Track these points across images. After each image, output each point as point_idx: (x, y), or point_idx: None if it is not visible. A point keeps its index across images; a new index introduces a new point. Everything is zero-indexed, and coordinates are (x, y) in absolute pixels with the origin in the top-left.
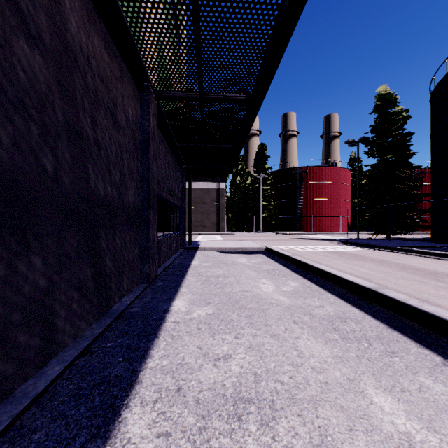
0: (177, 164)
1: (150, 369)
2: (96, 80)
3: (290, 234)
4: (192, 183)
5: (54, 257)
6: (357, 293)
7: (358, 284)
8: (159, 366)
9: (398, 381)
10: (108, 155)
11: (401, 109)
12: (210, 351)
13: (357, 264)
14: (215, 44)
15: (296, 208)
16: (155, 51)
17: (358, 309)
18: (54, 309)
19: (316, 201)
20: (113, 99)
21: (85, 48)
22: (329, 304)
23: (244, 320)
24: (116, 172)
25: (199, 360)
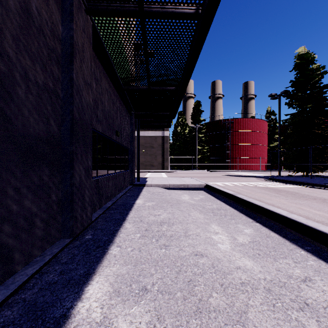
0: (125, 109)
1: None
2: None
3: (220, 172)
4: (143, 132)
5: None
6: None
7: None
8: None
9: None
10: None
11: (318, 66)
12: None
13: (303, 204)
14: None
15: (224, 151)
16: None
17: None
18: None
19: (240, 146)
20: None
21: None
22: (316, 274)
23: None
24: None
25: None
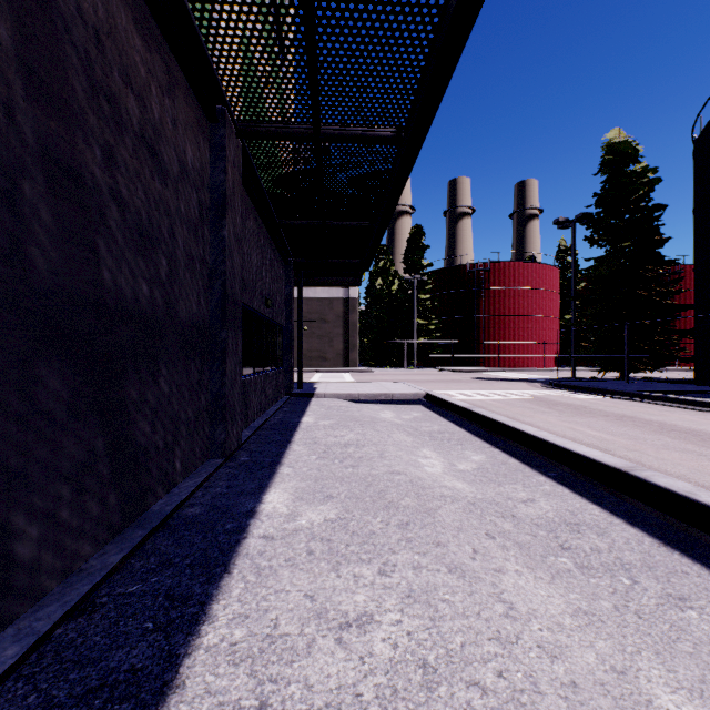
0: (278, 255)
1: (205, 650)
2: (115, 79)
3: (462, 372)
4: (305, 290)
5: (11, 418)
6: (593, 476)
7: (594, 460)
8: (226, 643)
9: (709, 667)
10: (143, 224)
11: (645, 167)
12: (330, 604)
13: (581, 423)
14: (342, 27)
15: (472, 329)
16: (234, 42)
17: (598, 506)
18: (11, 525)
19: (504, 319)
20: (152, 122)
21: (89, 12)
22: (544, 497)
23: (396, 532)
24: (160, 258)
25: (309, 627)
